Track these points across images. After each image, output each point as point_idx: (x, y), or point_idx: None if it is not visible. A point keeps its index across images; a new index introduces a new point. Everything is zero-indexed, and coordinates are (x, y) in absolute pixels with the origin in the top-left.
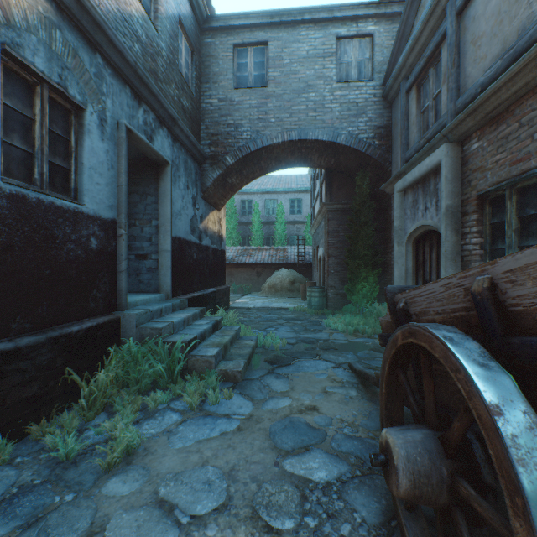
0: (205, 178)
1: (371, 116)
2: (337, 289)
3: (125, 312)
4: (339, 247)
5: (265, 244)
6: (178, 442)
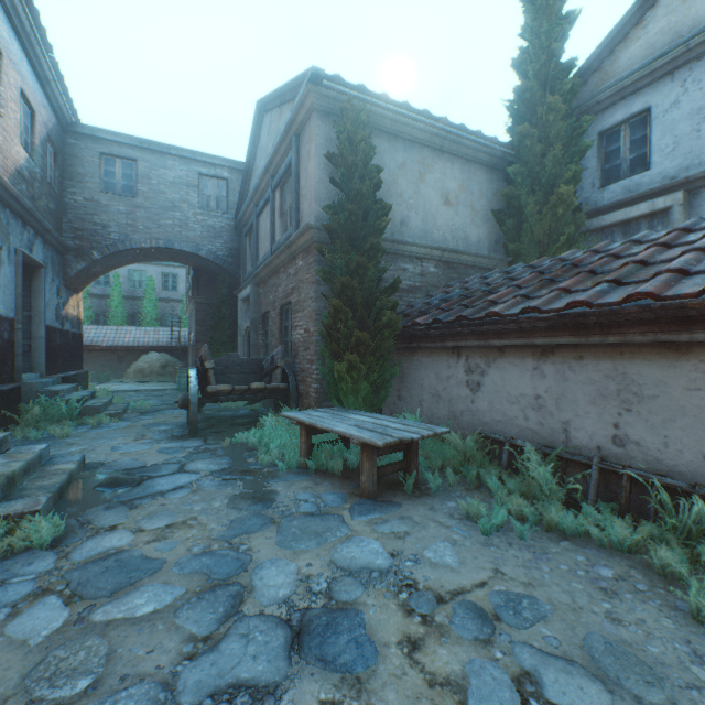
0: (68, 268)
1: (227, 240)
2: None
3: (26, 382)
4: (207, 335)
5: (130, 323)
6: (94, 432)
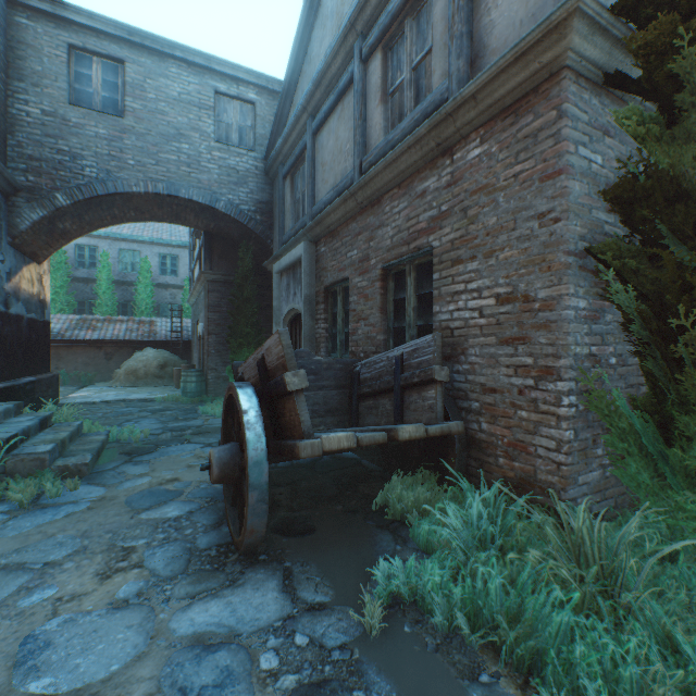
0: (16, 217)
1: (253, 188)
2: (220, 372)
3: None
4: (222, 324)
5: (120, 313)
6: (11, 532)
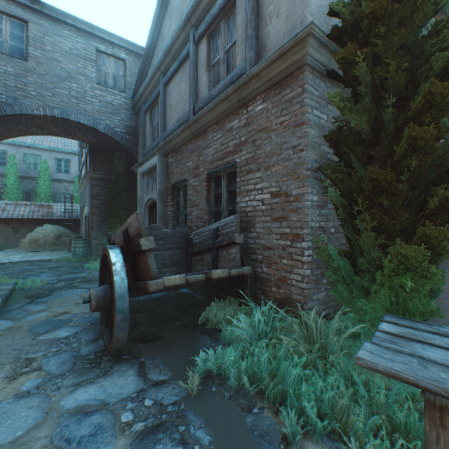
0: None
1: (124, 117)
2: (100, 240)
3: None
4: (102, 208)
5: (25, 199)
6: None
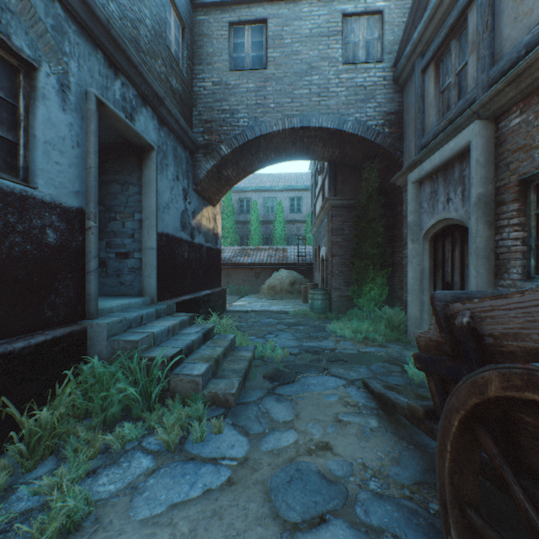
0: (197, 169)
1: (380, 101)
2: (342, 292)
3: (93, 321)
4: (344, 246)
5: (264, 244)
6: (143, 508)
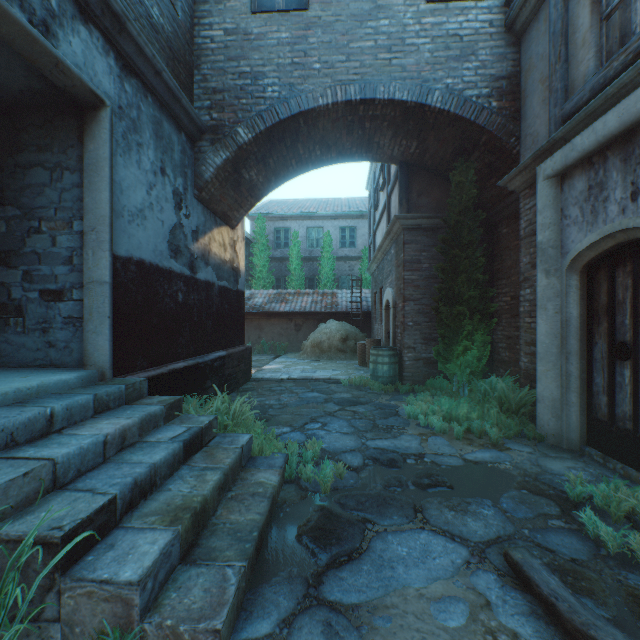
0: (201, 165)
1: (485, 58)
2: (418, 352)
3: None
4: (421, 286)
5: (307, 287)
6: None
